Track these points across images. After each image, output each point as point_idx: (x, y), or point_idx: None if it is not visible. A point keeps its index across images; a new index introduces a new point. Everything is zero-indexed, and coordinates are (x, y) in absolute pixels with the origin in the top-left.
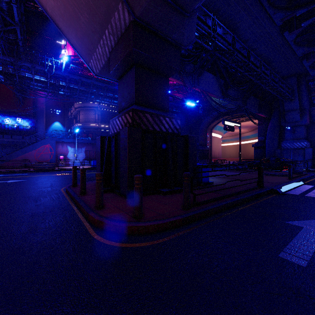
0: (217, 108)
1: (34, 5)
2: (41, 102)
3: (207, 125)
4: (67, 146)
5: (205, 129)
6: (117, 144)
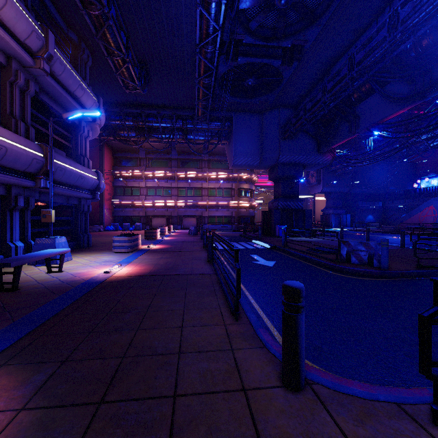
0: None
1: None
2: None
3: None
4: None
5: None
6: None
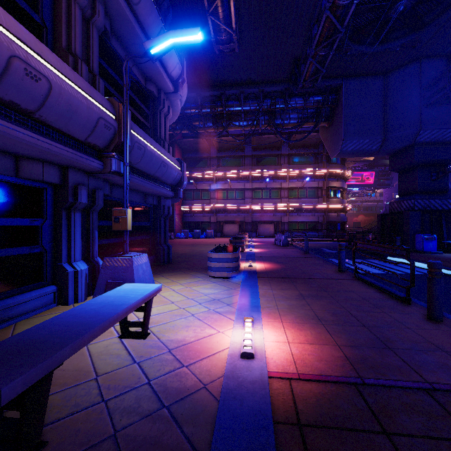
0: None
1: None
2: None
3: None
4: None
5: None
6: None
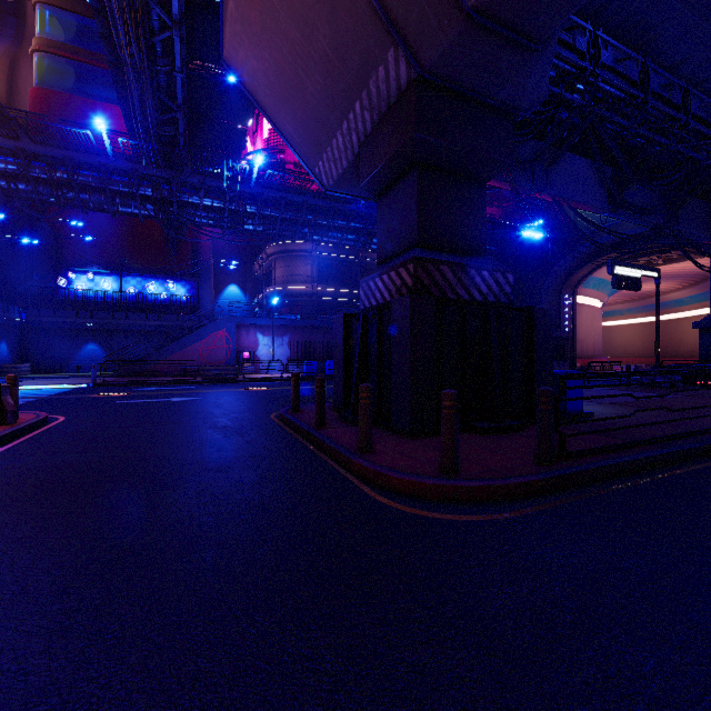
0: (591, 234)
1: (204, 65)
2: (205, 248)
3: (563, 277)
4: (255, 334)
5: (559, 286)
6: (382, 329)
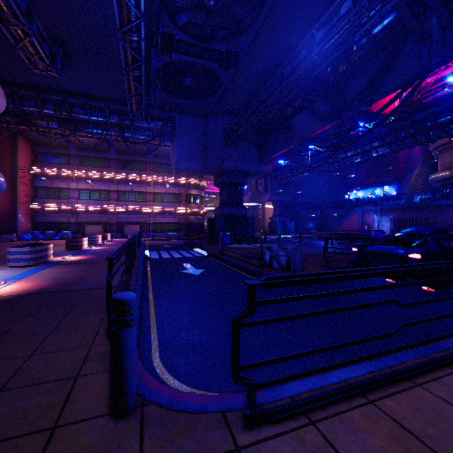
0: None
1: None
2: (414, 158)
3: None
4: (373, 215)
5: None
6: None
